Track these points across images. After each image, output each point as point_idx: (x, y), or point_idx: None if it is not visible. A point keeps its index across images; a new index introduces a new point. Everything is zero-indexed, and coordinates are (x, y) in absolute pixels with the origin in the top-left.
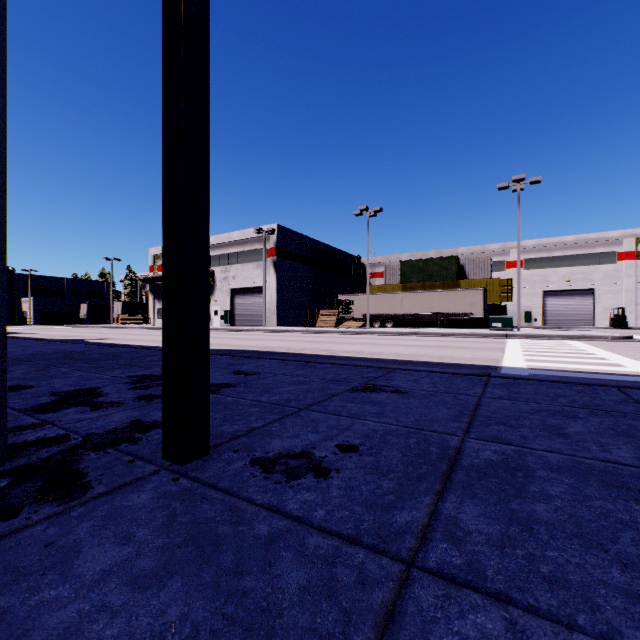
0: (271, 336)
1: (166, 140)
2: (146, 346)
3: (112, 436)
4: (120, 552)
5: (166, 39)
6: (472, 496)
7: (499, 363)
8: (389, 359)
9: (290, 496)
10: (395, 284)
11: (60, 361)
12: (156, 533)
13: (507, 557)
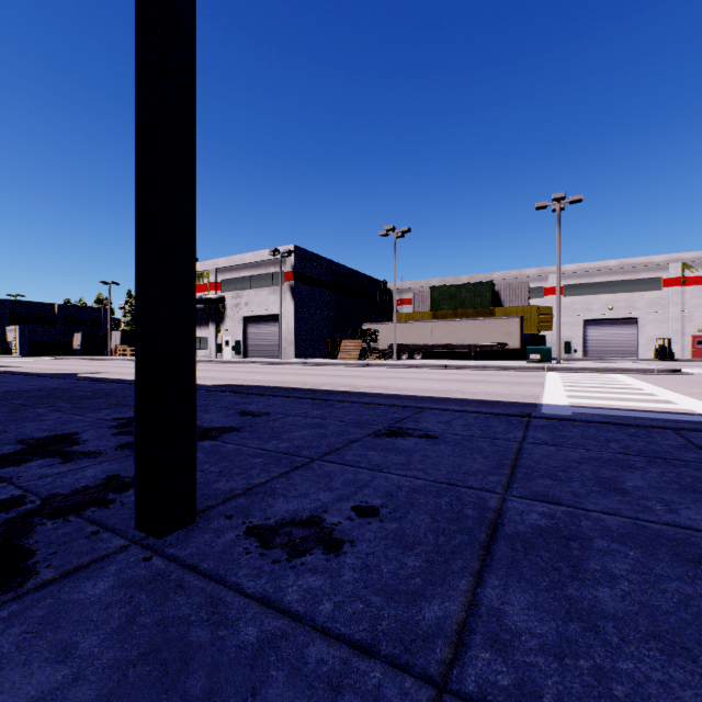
0: (287, 369)
1: (140, 133)
2: None
3: (79, 498)
4: (51, 675)
5: (140, 7)
6: (519, 578)
7: (539, 400)
8: (418, 396)
9: (290, 582)
10: (424, 312)
11: (39, 400)
12: (107, 643)
13: (569, 672)
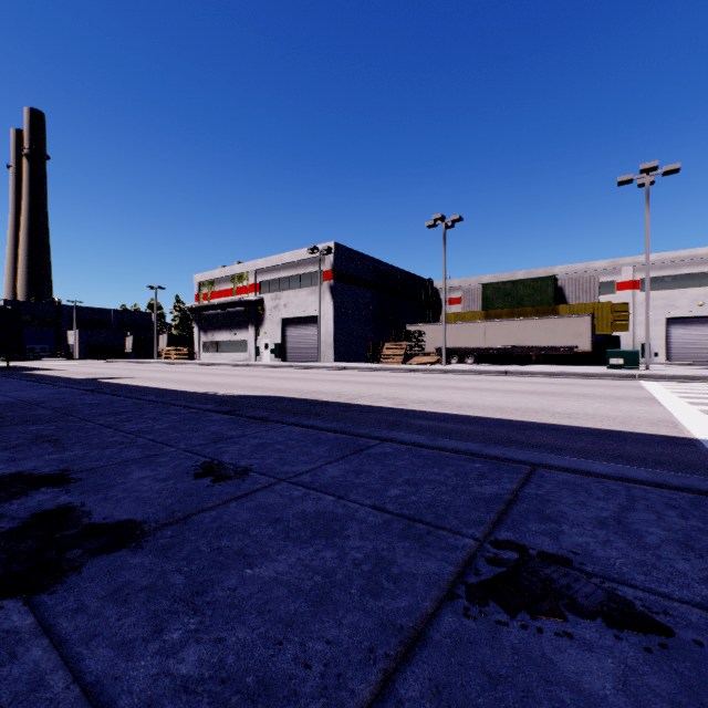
0: (324, 375)
1: None
2: (160, 389)
3: None
4: None
5: None
6: None
7: (684, 431)
8: (489, 418)
9: None
10: (475, 311)
11: None
12: None
13: None
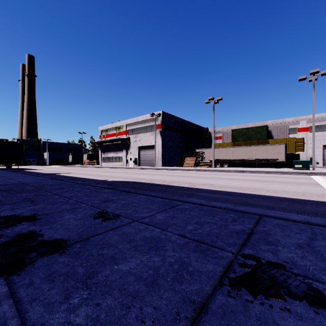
0: (157, 172)
1: None
2: (83, 178)
3: None
4: None
5: None
6: None
7: None
8: (236, 192)
9: None
10: (228, 142)
11: None
12: None
13: None
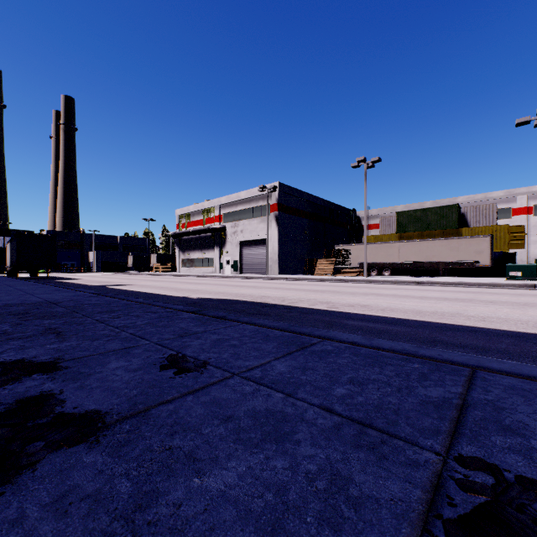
0: (271, 284)
1: None
2: (148, 293)
3: None
4: None
5: None
6: None
7: None
8: (411, 320)
9: None
10: (391, 234)
11: None
12: None
13: None
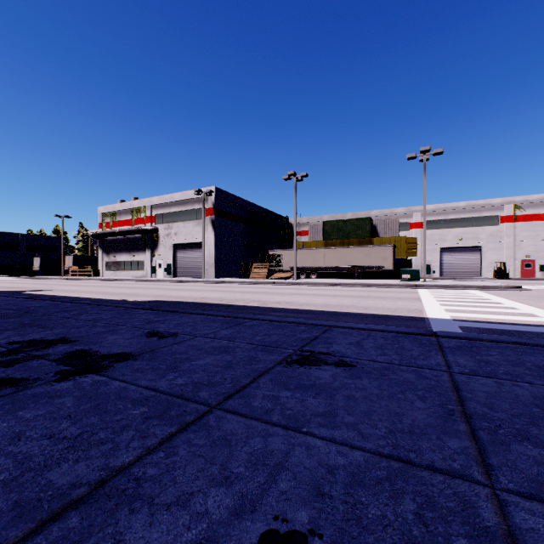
0: (208, 287)
1: None
2: (81, 298)
3: None
4: None
5: None
6: None
7: (423, 314)
8: (318, 310)
9: None
10: (318, 241)
11: None
12: None
13: None
